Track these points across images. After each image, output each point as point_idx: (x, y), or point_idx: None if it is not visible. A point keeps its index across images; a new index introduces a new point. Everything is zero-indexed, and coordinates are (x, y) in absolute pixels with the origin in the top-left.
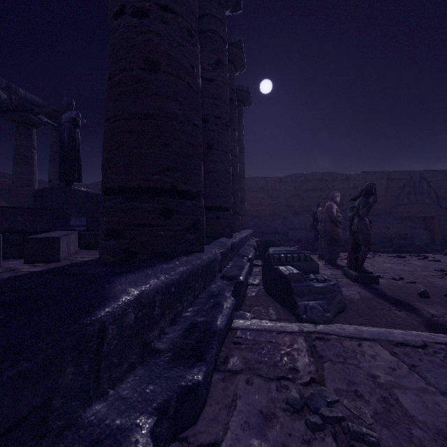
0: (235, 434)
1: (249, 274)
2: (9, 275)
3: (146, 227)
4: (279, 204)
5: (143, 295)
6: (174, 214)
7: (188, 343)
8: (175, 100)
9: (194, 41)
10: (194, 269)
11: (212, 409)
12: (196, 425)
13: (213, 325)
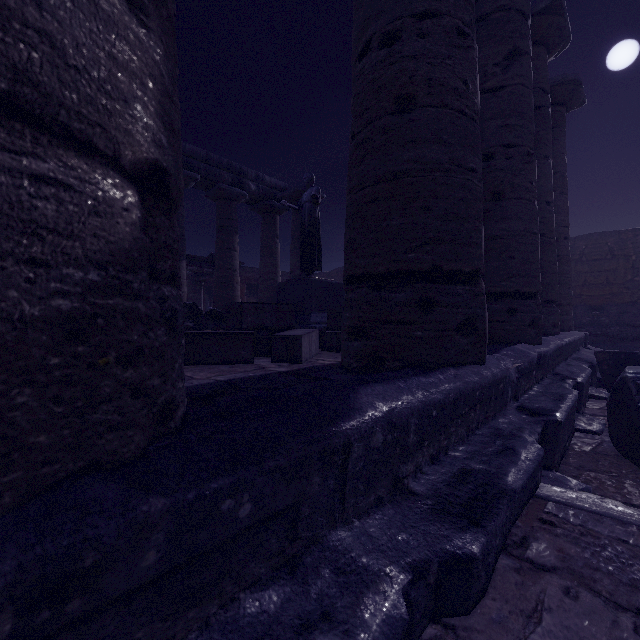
0: None
1: (578, 412)
2: (260, 373)
3: (397, 325)
4: None
5: (393, 413)
6: (437, 307)
7: (456, 495)
8: (438, 141)
9: (468, 42)
10: (467, 389)
11: (496, 606)
12: (469, 617)
13: (499, 480)
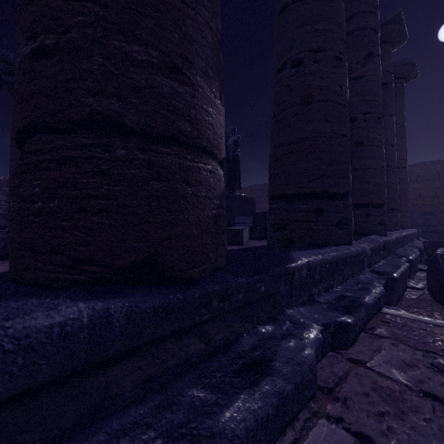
0: (377, 363)
1: (409, 277)
2: None
3: (302, 222)
4: None
5: (310, 262)
6: (325, 212)
7: (339, 304)
8: (325, 120)
9: (342, 63)
10: (343, 256)
11: (360, 348)
12: (347, 350)
13: (361, 300)
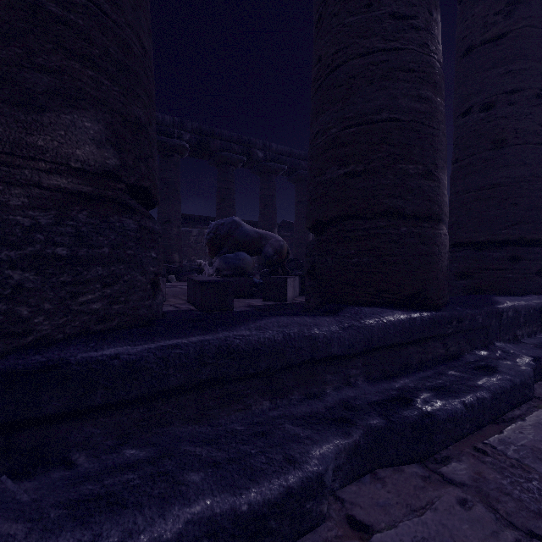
0: None
1: None
2: None
3: (494, 271)
4: None
5: (515, 306)
6: (522, 260)
7: None
8: (522, 164)
9: None
10: None
11: None
12: None
13: None
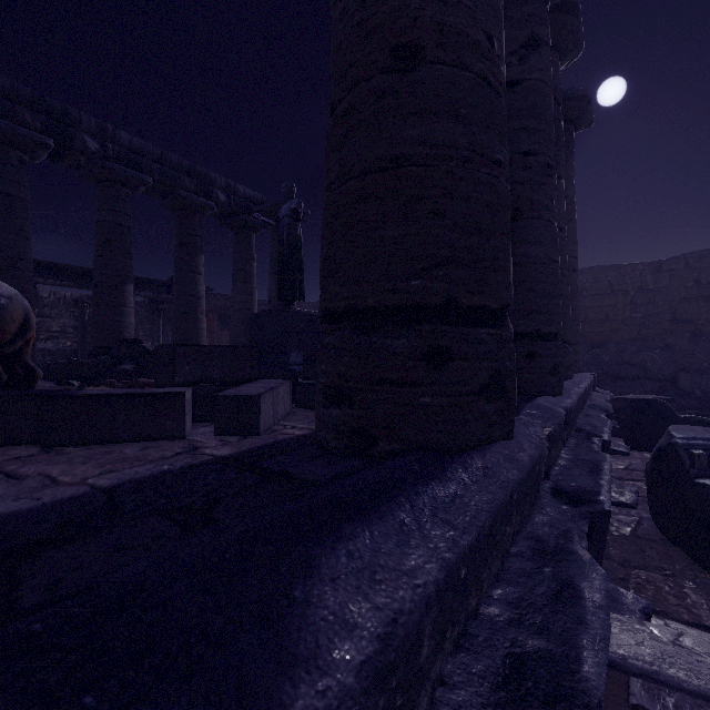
0: None
1: None
2: (184, 462)
3: (394, 386)
4: (652, 318)
5: (391, 628)
6: (453, 360)
7: None
8: (454, 115)
9: None
10: (505, 498)
11: None
12: None
13: (572, 679)
